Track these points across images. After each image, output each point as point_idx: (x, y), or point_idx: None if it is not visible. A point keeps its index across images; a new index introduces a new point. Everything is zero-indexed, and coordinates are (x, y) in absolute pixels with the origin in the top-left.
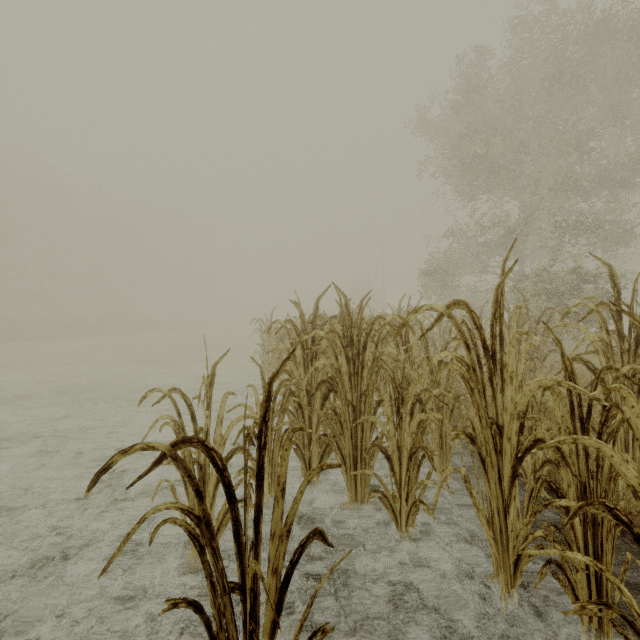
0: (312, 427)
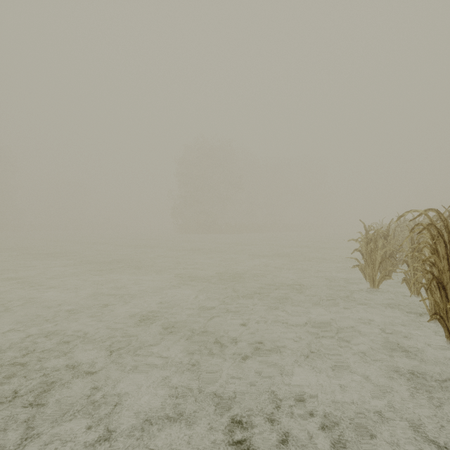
0: None
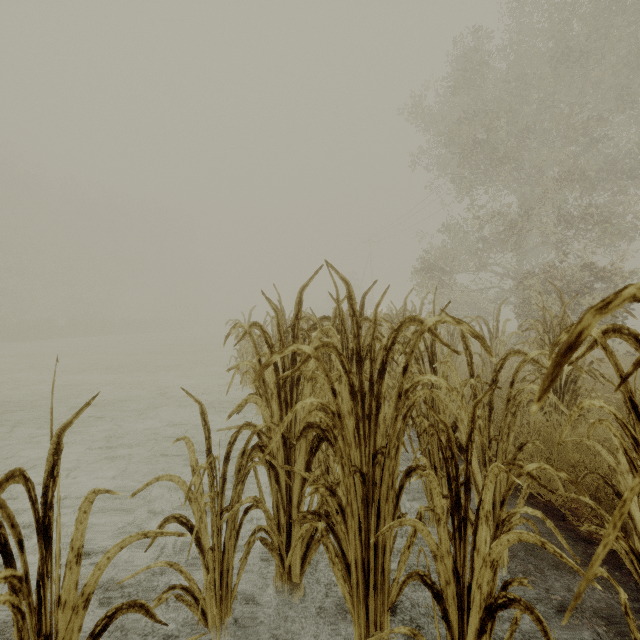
0: (292, 497)
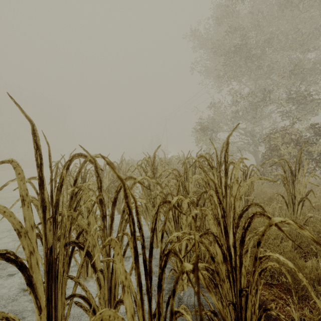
0: None
